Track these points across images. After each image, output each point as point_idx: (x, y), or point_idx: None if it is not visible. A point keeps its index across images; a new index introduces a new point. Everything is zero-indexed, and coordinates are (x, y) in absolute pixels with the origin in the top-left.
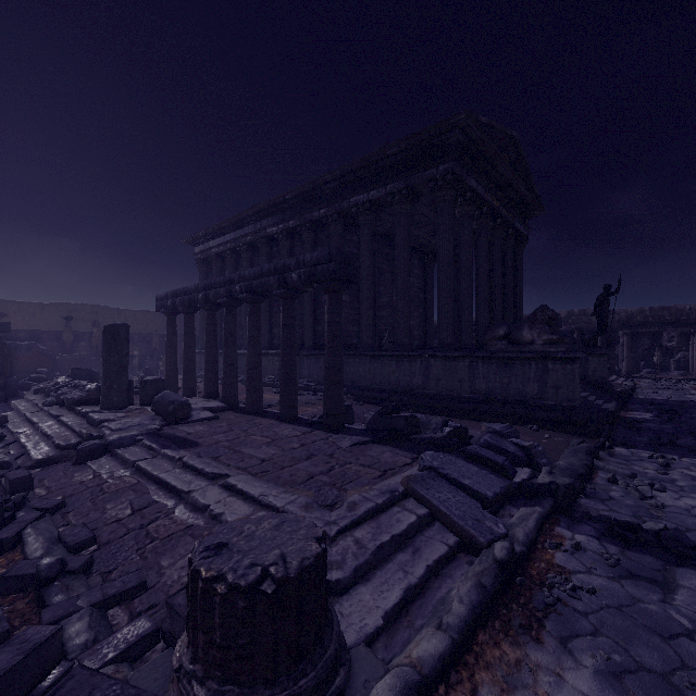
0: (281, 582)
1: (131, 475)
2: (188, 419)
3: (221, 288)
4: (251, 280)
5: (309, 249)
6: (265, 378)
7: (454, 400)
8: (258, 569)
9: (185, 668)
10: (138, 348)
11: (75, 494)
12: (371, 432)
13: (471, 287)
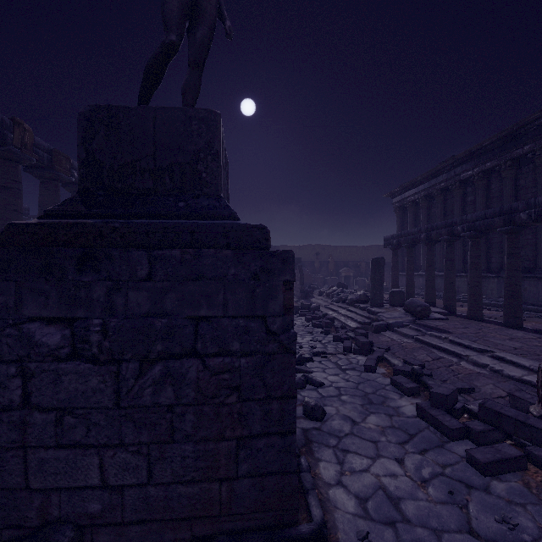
0: None
1: (414, 342)
2: (428, 317)
3: (442, 229)
4: (473, 221)
5: (509, 184)
6: (460, 296)
7: None
8: None
9: None
10: (353, 271)
11: (389, 346)
12: None
13: None
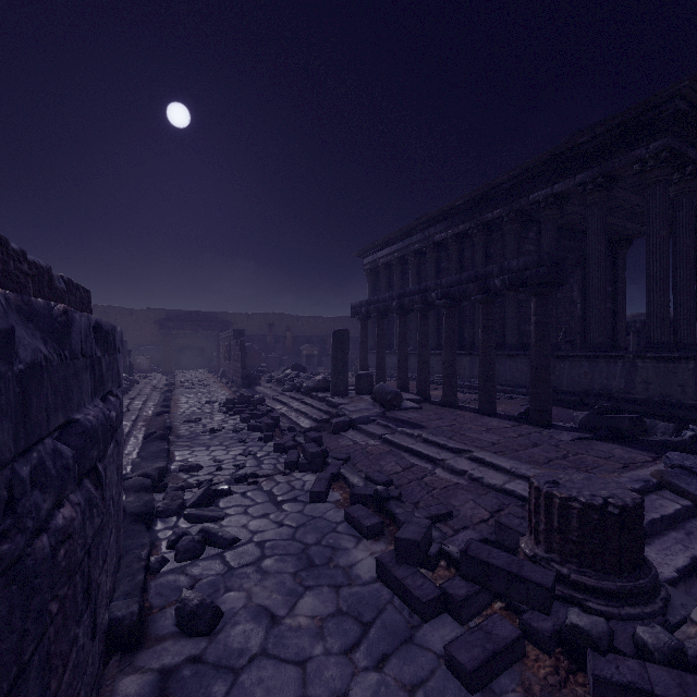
0: (622, 508)
1: (381, 445)
2: (400, 407)
3: (416, 296)
4: (448, 287)
5: (480, 251)
6: (434, 377)
7: (671, 407)
8: (599, 498)
9: (540, 555)
10: (317, 348)
11: (350, 453)
12: (586, 430)
13: (692, 277)
